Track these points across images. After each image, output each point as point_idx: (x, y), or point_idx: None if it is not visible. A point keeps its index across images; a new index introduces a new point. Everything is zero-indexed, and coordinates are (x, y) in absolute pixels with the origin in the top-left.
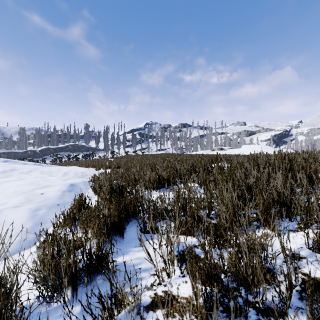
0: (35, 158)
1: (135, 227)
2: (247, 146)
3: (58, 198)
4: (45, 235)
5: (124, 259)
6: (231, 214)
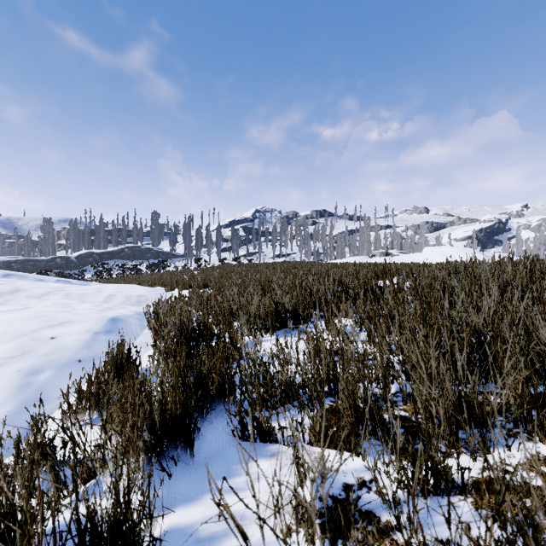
0: (69, 270)
1: (222, 422)
2: (432, 248)
3: (83, 346)
4: (15, 445)
5: (189, 516)
6: (446, 403)
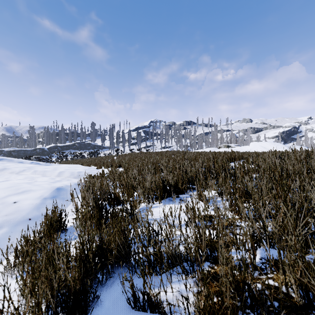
0: (44, 156)
1: (119, 285)
2: (255, 143)
3: (34, 208)
4: None
5: None
6: None
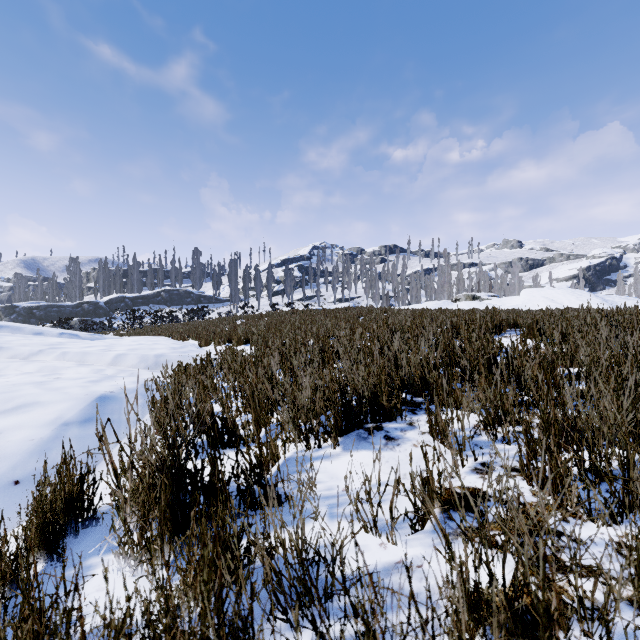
0: (97, 318)
1: None
2: (533, 291)
3: (32, 452)
4: None
5: None
6: None
